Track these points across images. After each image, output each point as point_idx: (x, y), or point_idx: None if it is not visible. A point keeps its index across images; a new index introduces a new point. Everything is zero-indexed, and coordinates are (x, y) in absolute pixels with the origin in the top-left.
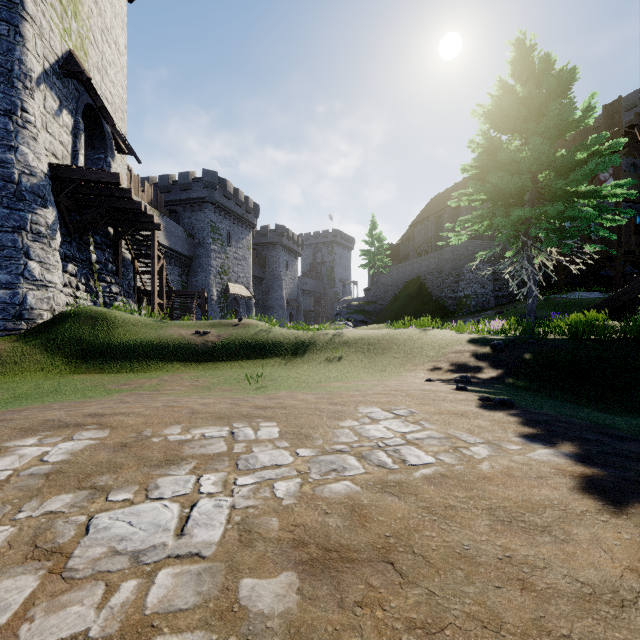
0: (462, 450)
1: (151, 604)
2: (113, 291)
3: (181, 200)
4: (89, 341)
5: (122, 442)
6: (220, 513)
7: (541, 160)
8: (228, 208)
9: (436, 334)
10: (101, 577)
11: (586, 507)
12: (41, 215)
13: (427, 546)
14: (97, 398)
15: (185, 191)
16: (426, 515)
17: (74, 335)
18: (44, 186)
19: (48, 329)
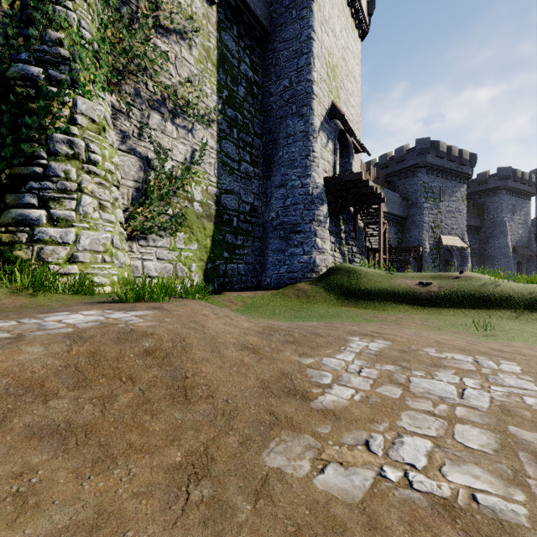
0: None
1: (458, 415)
2: (353, 251)
3: (396, 171)
4: (347, 286)
5: (402, 349)
6: (483, 397)
7: None
8: (440, 166)
9: None
10: (428, 399)
11: None
12: (321, 210)
13: None
14: (363, 323)
15: (400, 163)
16: None
17: (339, 282)
18: (322, 192)
19: (325, 278)
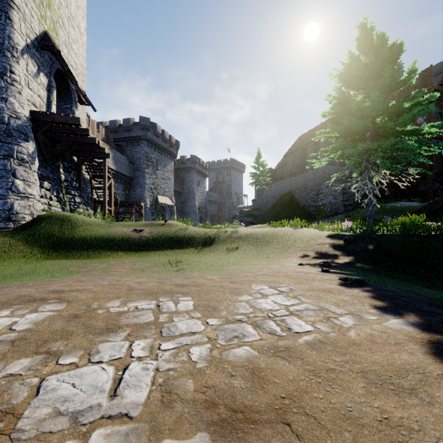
0: (333, 320)
1: None
2: (76, 201)
3: (125, 138)
4: (58, 236)
5: (74, 313)
6: (146, 375)
7: (378, 108)
8: (157, 143)
9: (304, 231)
10: (43, 438)
11: (440, 371)
12: (24, 147)
13: (316, 407)
14: (61, 278)
15: (127, 131)
16: (312, 377)
17: (47, 232)
18: (26, 126)
19: (29, 228)
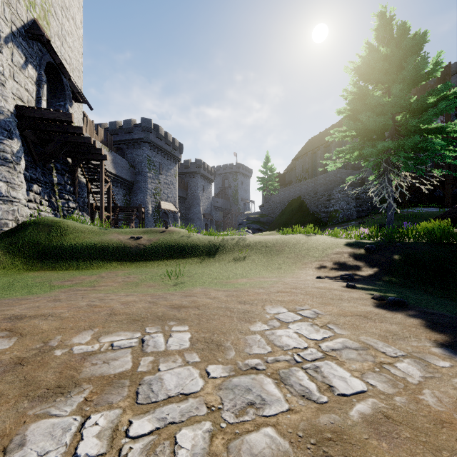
0: (389, 368)
1: None
2: (70, 206)
3: (125, 140)
4: (45, 244)
5: (20, 357)
6: None
7: (400, 103)
8: (160, 146)
9: (319, 239)
10: None
11: None
12: (7, 145)
13: None
14: (37, 294)
15: (128, 133)
16: None
17: (32, 240)
18: (10, 122)
19: (11, 235)
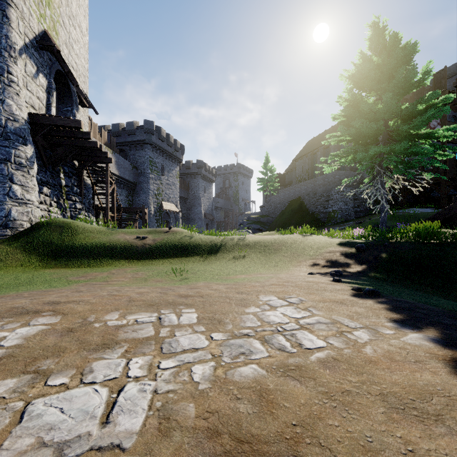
0: (347, 334)
1: None
2: (77, 207)
3: (128, 142)
4: (57, 244)
5: (69, 327)
6: (143, 398)
7: (391, 110)
8: (162, 148)
9: (314, 239)
10: None
11: None
12: (22, 150)
13: (332, 437)
14: (59, 287)
15: (131, 135)
16: (326, 401)
17: (46, 239)
18: (24, 129)
19: (27, 235)
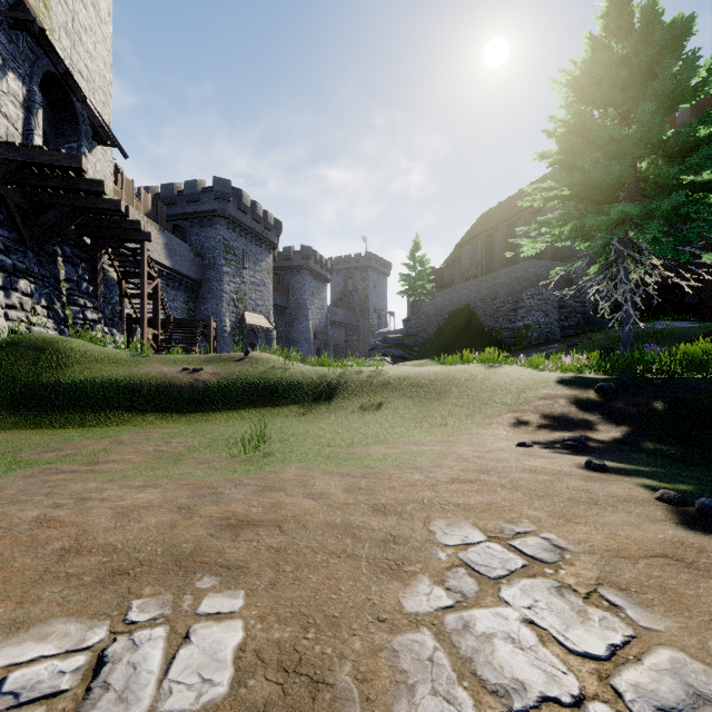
0: None
1: None
2: (88, 317)
3: (188, 214)
4: (26, 382)
5: None
6: None
7: (650, 138)
8: (244, 224)
9: (509, 372)
10: None
11: None
12: None
13: None
14: None
15: (193, 203)
16: None
17: (4, 374)
18: None
19: None
